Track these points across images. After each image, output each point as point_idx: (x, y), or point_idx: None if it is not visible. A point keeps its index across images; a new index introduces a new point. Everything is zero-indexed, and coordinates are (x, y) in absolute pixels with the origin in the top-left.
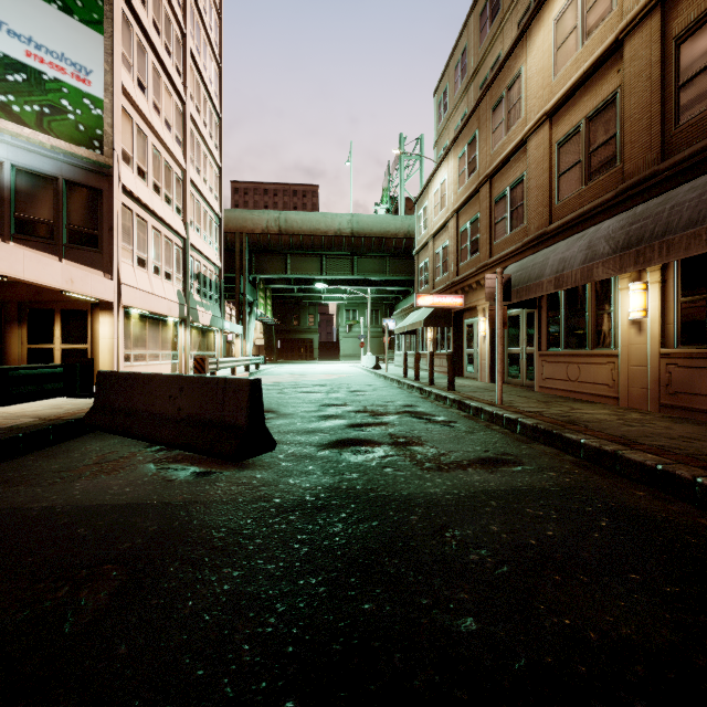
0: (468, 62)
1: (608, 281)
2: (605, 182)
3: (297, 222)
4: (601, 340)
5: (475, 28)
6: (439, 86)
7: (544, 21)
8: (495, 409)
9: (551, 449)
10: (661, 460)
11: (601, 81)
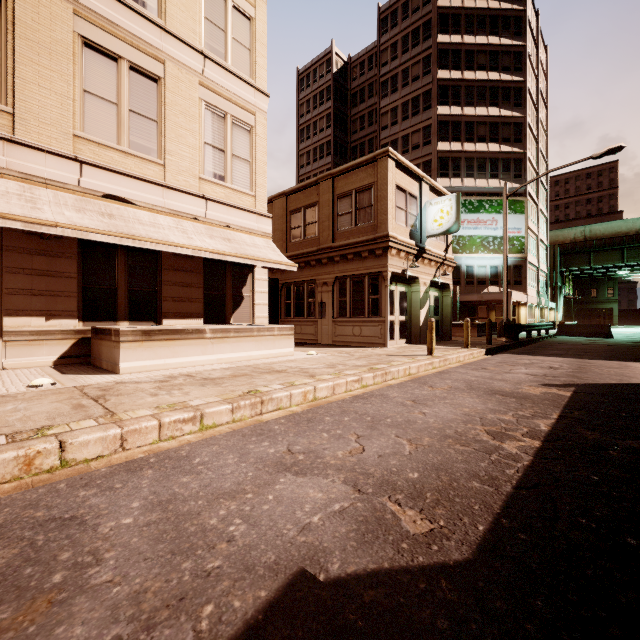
0: None
1: None
2: None
3: (600, 230)
4: None
5: None
6: None
7: None
8: None
9: None
10: None
11: None
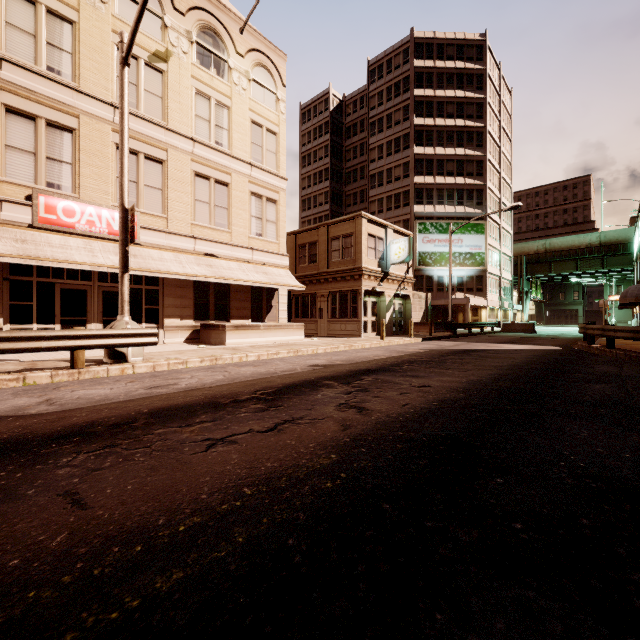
0: None
1: None
2: None
3: (557, 244)
4: None
5: None
6: None
7: None
8: None
9: None
10: None
11: None
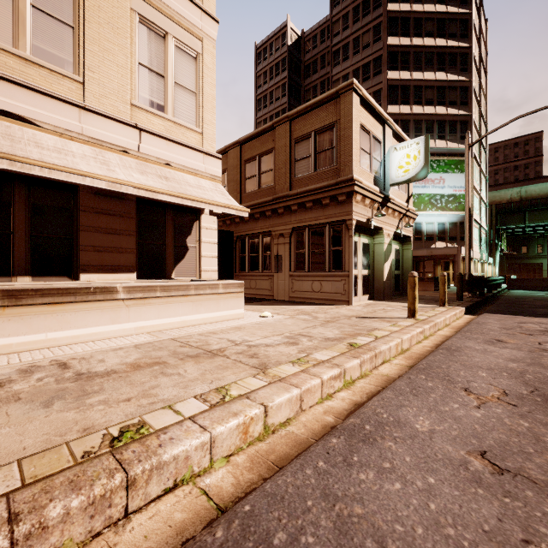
0: None
1: None
2: None
3: (535, 191)
4: None
5: None
6: None
7: None
8: None
9: None
10: None
11: None
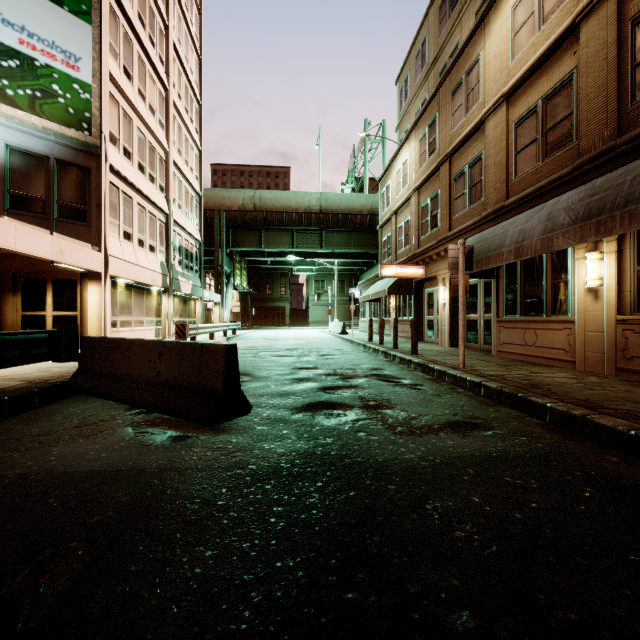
0: (428, 51)
1: (564, 251)
2: (562, 158)
3: (271, 200)
4: (557, 307)
5: (435, 19)
6: (400, 74)
7: (501, 9)
8: (458, 372)
9: (517, 412)
10: (631, 425)
11: (557, 63)
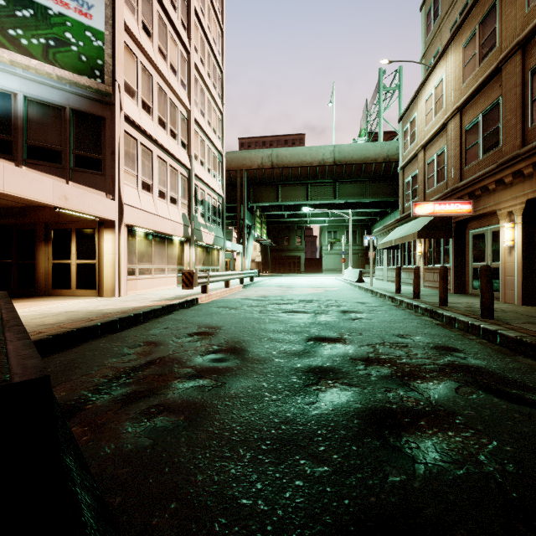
0: None
1: None
2: None
3: (286, 157)
4: None
5: None
6: None
7: None
8: None
9: None
10: None
11: None
